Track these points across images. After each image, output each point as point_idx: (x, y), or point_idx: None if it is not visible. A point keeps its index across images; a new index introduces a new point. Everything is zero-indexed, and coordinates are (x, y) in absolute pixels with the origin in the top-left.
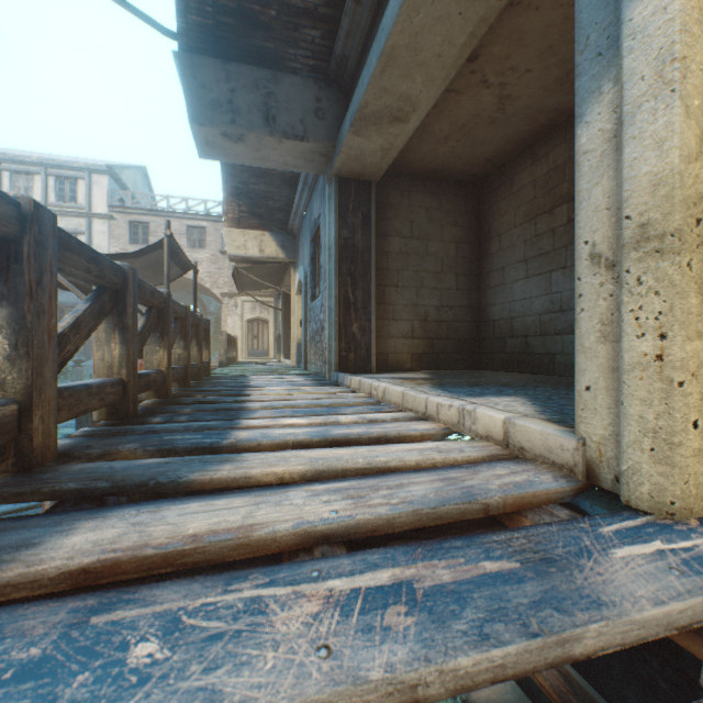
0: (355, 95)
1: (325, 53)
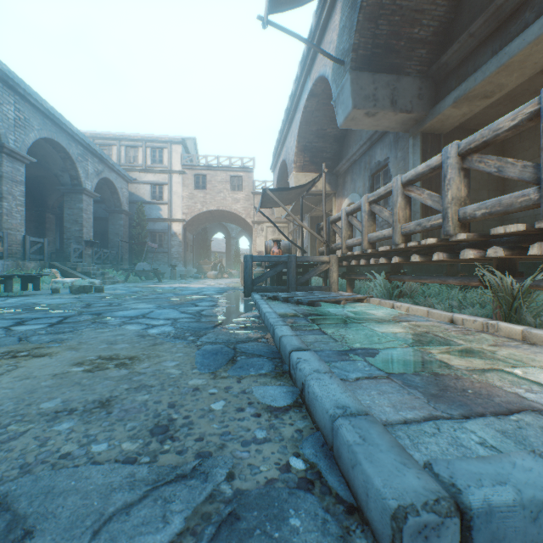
0: (462, 86)
1: (426, 62)
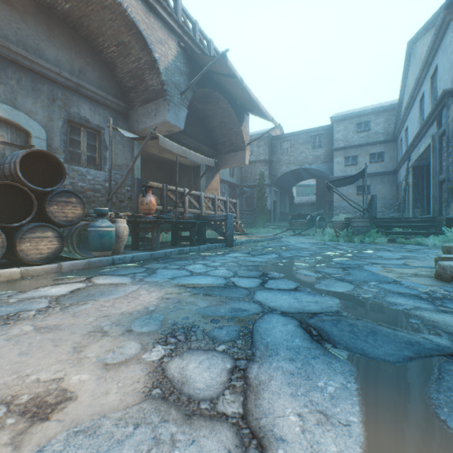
0: None
1: None
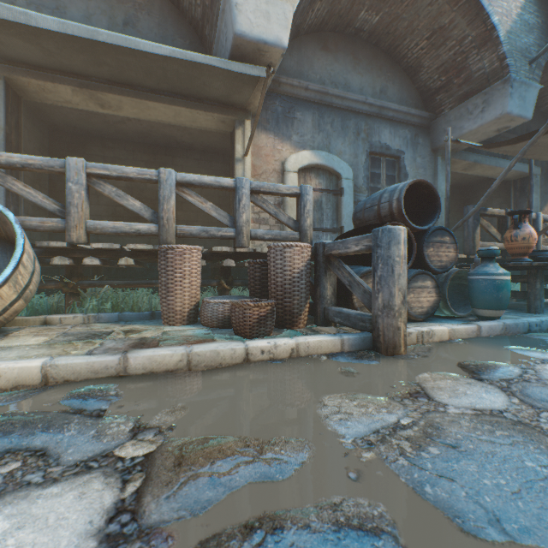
0: (479, 157)
1: None
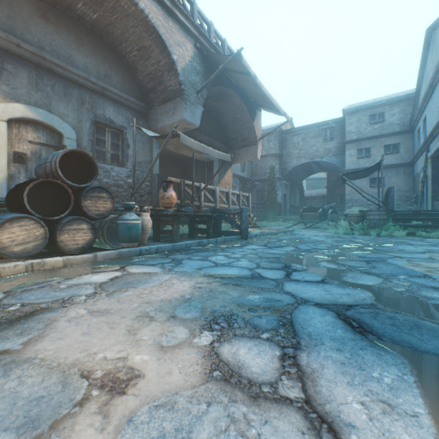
0: None
1: None
